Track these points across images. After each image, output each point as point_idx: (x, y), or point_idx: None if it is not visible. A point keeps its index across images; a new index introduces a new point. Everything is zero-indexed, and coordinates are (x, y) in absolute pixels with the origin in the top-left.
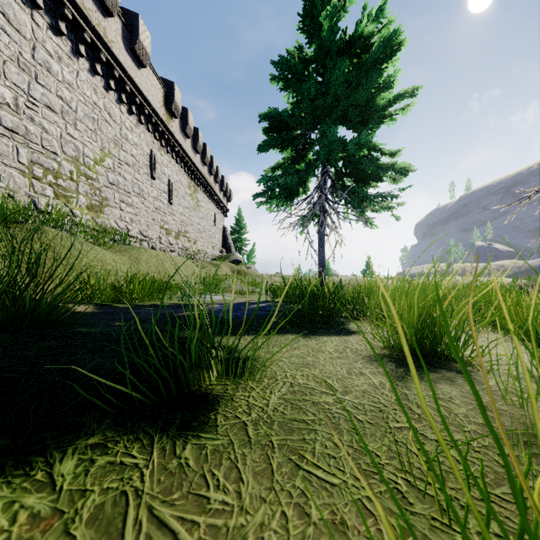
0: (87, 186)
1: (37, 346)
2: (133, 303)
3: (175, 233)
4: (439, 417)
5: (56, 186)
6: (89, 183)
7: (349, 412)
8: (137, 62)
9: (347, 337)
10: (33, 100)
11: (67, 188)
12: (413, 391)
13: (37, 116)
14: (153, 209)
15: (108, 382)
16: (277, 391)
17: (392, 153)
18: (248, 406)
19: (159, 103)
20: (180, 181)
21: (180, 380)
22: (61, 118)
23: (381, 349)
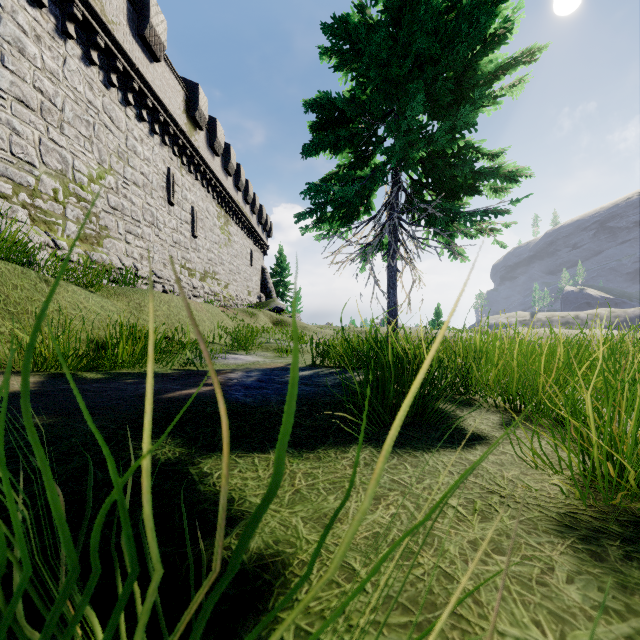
0: (78, 211)
1: None
2: (116, 370)
3: (200, 274)
4: None
5: (32, 207)
6: (81, 206)
7: None
8: (149, 53)
9: (471, 455)
10: None
11: (50, 212)
12: None
13: (4, 112)
14: (171, 243)
15: None
16: None
17: (493, 154)
18: None
19: (178, 109)
20: (208, 210)
21: None
22: (40, 118)
23: (567, 498)
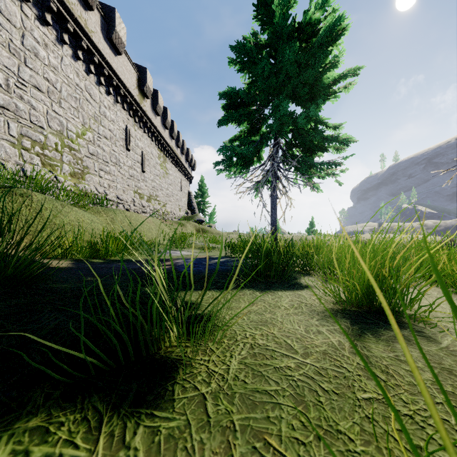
0: (70, 156)
1: (4, 304)
2: (108, 258)
3: (147, 197)
4: (405, 384)
5: (42, 155)
6: (71, 154)
7: (313, 379)
8: (114, 49)
9: (300, 292)
10: (22, 81)
11: (53, 158)
12: (374, 352)
13: (26, 95)
14: (128, 176)
15: (61, 349)
16: (237, 354)
17: (336, 126)
18: (208, 373)
19: (133, 85)
20: (152, 153)
21: (140, 342)
22: (47, 97)
23: (334, 304)
